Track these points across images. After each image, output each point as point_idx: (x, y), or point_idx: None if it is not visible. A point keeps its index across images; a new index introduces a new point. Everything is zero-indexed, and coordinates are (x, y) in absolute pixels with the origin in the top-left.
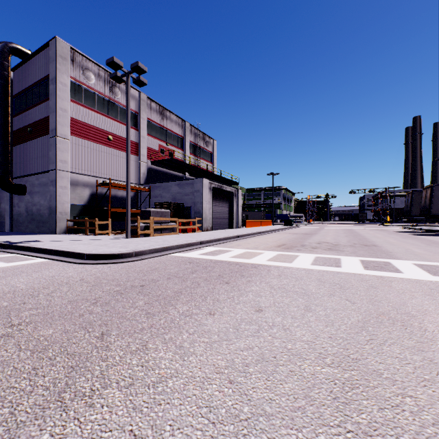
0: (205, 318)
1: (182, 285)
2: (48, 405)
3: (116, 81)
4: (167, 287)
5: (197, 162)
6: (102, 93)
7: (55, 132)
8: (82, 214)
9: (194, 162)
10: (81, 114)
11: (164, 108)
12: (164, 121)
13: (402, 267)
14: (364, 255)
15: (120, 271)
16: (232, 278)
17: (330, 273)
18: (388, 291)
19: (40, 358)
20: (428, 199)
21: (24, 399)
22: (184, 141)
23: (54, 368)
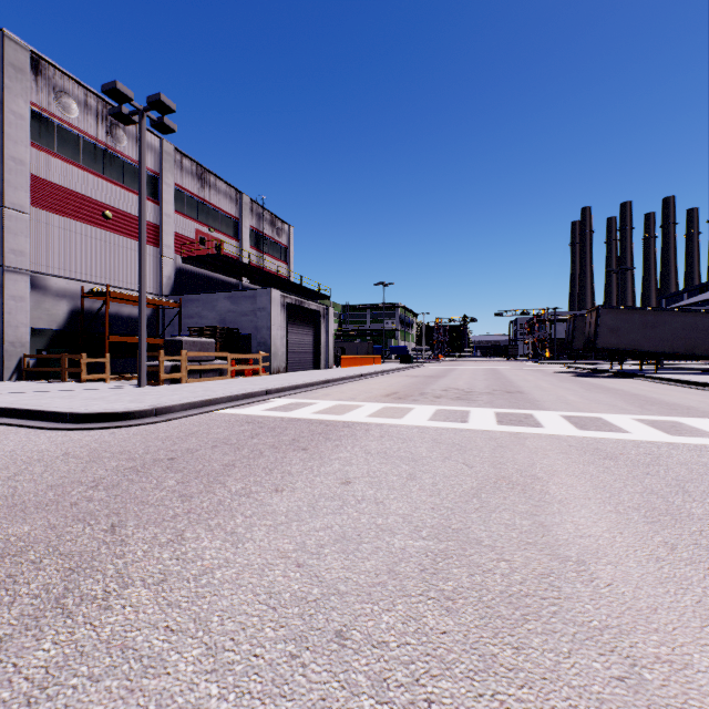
0: (269, 497)
1: (235, 454)
2: (43, 614)
3: (120, 121)
4: (211, 459)
5: (263, 261)
6: (93, 136)
7: (0, 200)
8: (54, 345)
9: (257, 260)
10: (53, 171)
11: (206, 170)
12: (205, 190)
13: (546, 421)
14: (502, 406)
15: (132, 440)
16: (312, 442)
17: (451, 431)
18: (519, 450)
19: (16, 563)
20: (593, 327)
21: (3, 611)
22: (241, 226)
23: (42, 572)
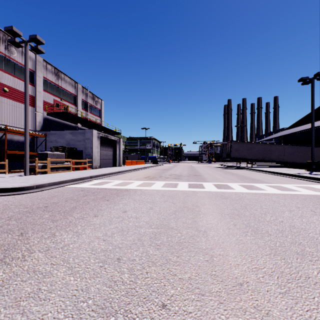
0: (92, 218)
1: (76, 203)
2: None
3: (14, 45)
4: (65, 206)
5: (88, 116)
6: None
7: None
8: None
9: (85, 115)
10: None
11: (59, 71)
12: (59, 81)
13: (207, 186)
14: (192, 181)
15: (25, 199)
16: (111, 197)
17: (169, 191)
18: (194, 197)
19: None
20: (229, 149)
21: None
22: (77, 99)
23: None
